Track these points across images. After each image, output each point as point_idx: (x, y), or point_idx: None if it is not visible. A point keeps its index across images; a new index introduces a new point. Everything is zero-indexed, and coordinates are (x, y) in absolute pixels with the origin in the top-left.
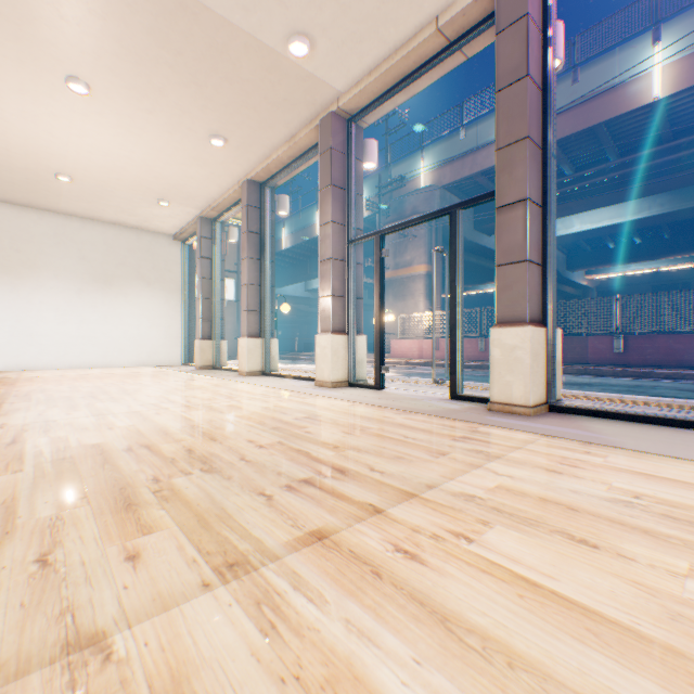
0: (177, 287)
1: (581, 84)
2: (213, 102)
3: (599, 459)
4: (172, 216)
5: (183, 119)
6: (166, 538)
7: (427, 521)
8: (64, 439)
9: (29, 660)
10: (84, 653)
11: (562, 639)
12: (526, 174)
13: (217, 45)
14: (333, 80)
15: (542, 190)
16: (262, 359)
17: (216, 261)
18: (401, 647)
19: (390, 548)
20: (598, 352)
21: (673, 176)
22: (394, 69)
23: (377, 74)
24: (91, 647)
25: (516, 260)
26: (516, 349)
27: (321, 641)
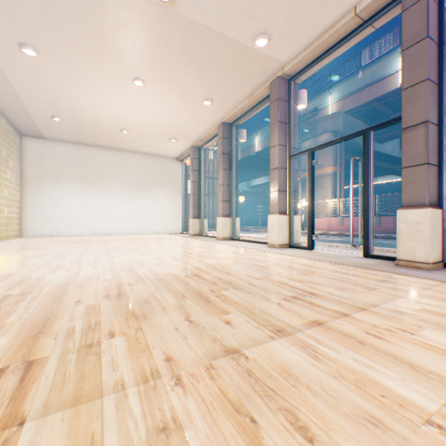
0: (177, 188)
1: None
2: (207, 80)
3: None
4: (177, 147)
5: (189, 92)
6: (237, 316)
7: (379, 322)
8: (152, 270)
9: (214, 354)
10: (235, 354)
11: None
12: (426, 104)
13: (213, 48)
14: (280, 57)
15: (438, 113)
16: (230, 230)
17: (201, 172)
18: (391, 373)
19: (363, 332)
20: None
21: None
22: (322, 44)
23: (310, 49)
24: (236, 353)
25: (418, 164)
26: (418, 224)
27: (345, 365)
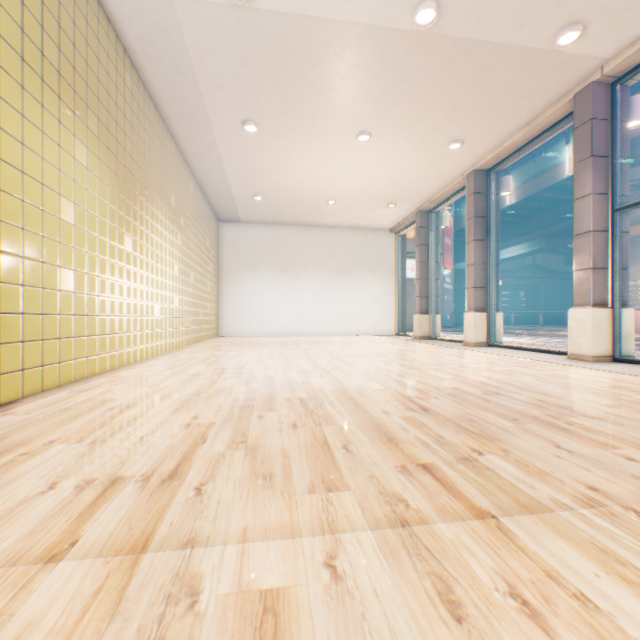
0: (391, 271)
1: None
2: (460, 114)
3: None
4: (394, 214)
5: (430, 136)
6: (637, 453)
7: None
8: (424, 382)
9: None
10: None
11: None
12: None
13: (481, 67)
14: (599, 51)
15: None
16: (487, 331)
17: (430, 246)
18: None
19: None
20: None
21: None
22: None
23: None
24: None
25: None
26: None
27: None
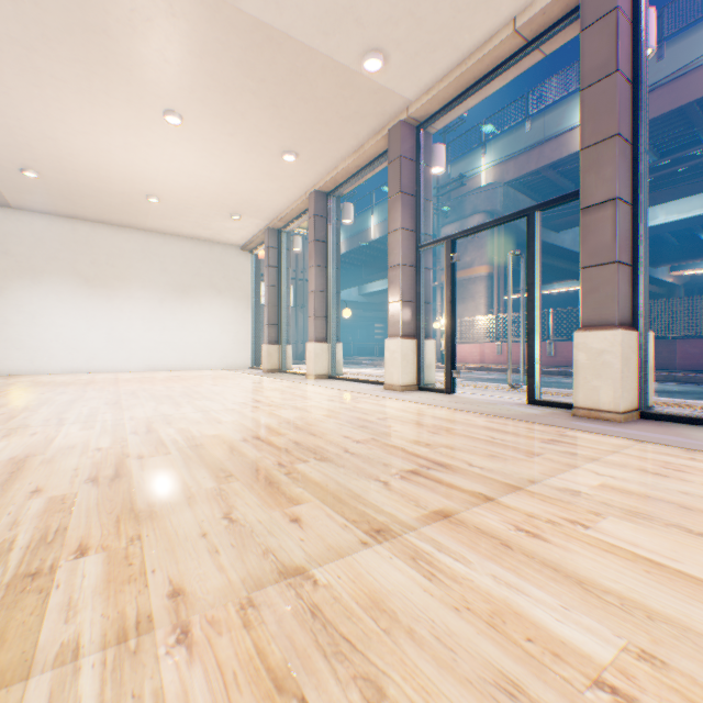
0: (244, 295)
1: (668, 60)
2: (288, 121)
3: None
4: (242, 228)
5: (260, 139)
6: (314, 508)
7: (539, 509)
8: (187, 430)
9: (260, 579)
10: (296, 578)
11: (694, 604)
12: (615, 172)
13: (296, 69)
14: (403, 90)
15: (633, 187)
16: (328, 363)
17: (282, 270)
18: (547, 597)
19: (511, 527)
20: (689, 357)
21: None
22: (466, 74)
23: (449, 80)
24: (299, 575)
25: (604, 262)
26: (604, 353)
27: (477, 587)
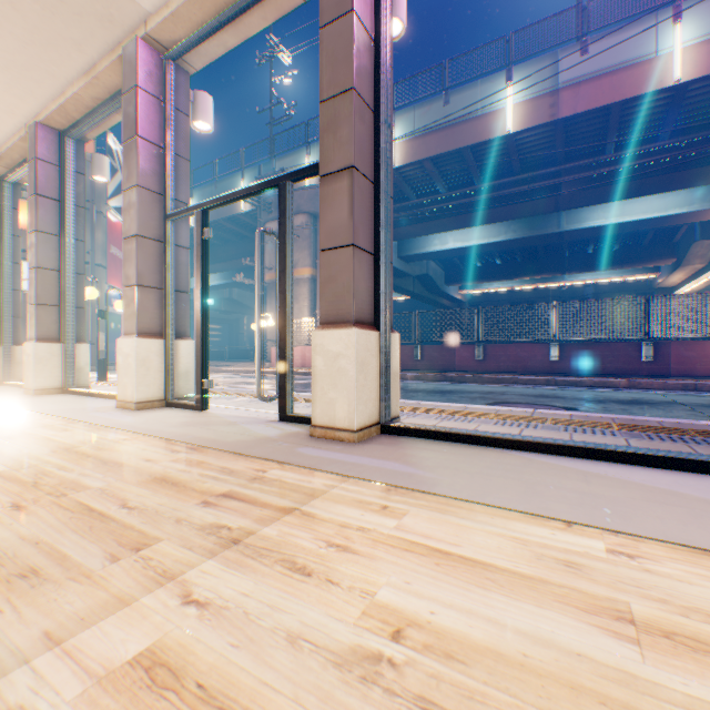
0: None
1: (451, 107)
2: None
3: (392, 522)
4: None
5: None
6: None
7: None
8: None
9: None
10: None
11: None
12: (352, 134)
13: None
14: None
15: (376, 163)
16: (64, 371)
17: (6, 236)
18: None
19: None
20: (463, 360)
21: (522, 205)
22: None
23: None
24: None
25: (342, 244)
26: (341, 357)
27: None
